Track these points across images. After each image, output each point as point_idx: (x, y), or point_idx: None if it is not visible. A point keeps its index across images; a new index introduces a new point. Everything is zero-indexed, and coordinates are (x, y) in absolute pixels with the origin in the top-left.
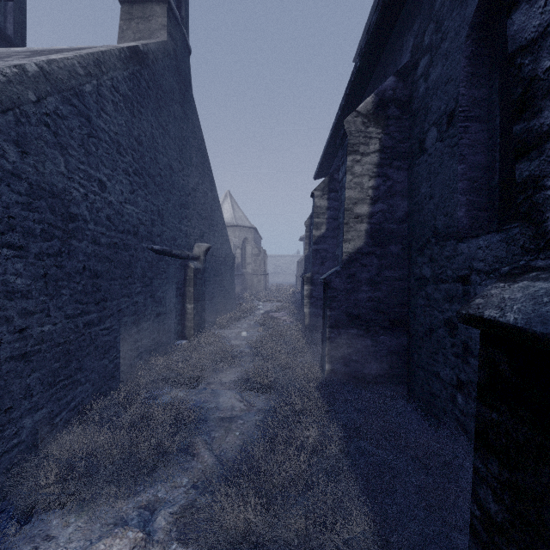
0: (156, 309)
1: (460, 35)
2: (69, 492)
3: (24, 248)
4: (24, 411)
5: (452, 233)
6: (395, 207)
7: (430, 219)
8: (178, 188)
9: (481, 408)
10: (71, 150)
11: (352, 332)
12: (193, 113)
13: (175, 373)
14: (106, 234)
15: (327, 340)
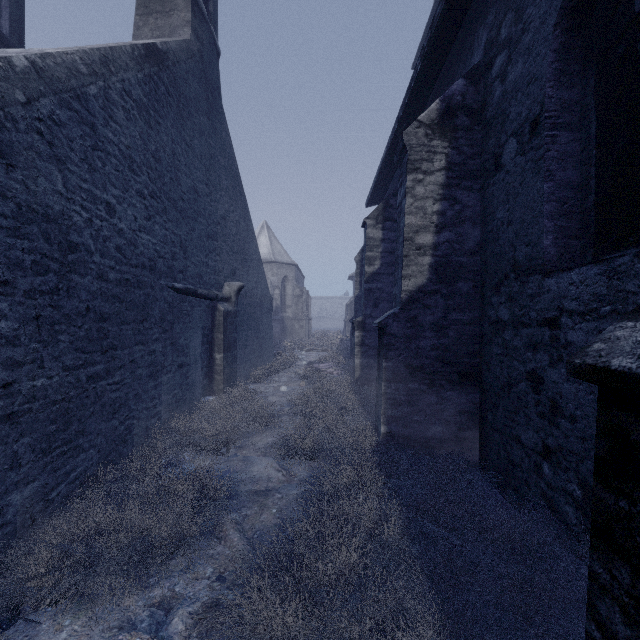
0: (178, 360)
1: (546, 24)
2: (63, 588)
3: (10, 284)
4: (10, 485)
5: (536, 266)
6: (465, 236)
7: (508, 250)
8: (204, 216)
9: (601, 492)
10: (71, 165)
11: (413, 386)
12: (223, 127)
13: (200, 436)
14: (115, 268)
15: (383, 397)
